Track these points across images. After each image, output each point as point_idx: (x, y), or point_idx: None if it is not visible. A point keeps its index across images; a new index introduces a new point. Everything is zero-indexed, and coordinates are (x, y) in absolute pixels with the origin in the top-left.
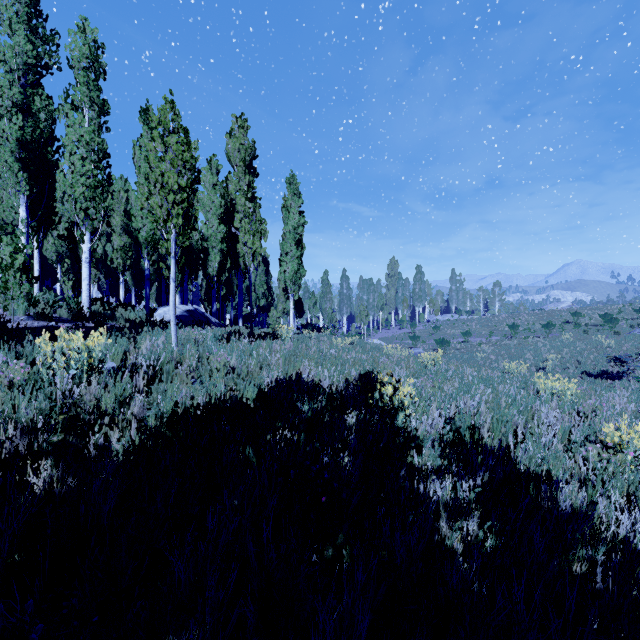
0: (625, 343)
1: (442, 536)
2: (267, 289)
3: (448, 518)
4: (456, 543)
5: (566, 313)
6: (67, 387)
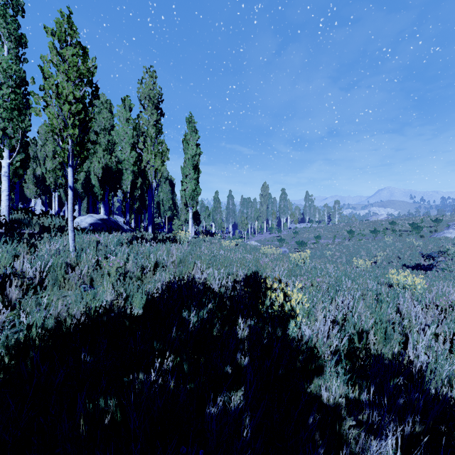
0: (429, 243)
1: None
2: (173, 204)
3: None
4: None
5: (385, 222)
6: None
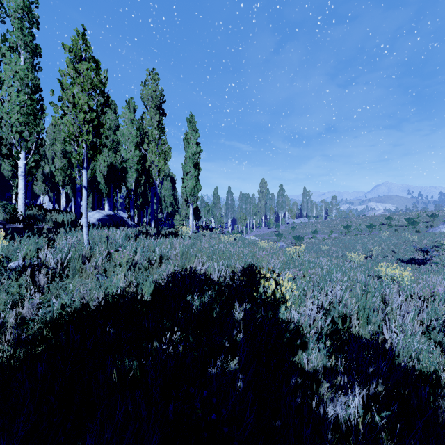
0: (424, 238)
1: None
2: (174, 200)
3: None
4: None
5: (382, 217)
6: None
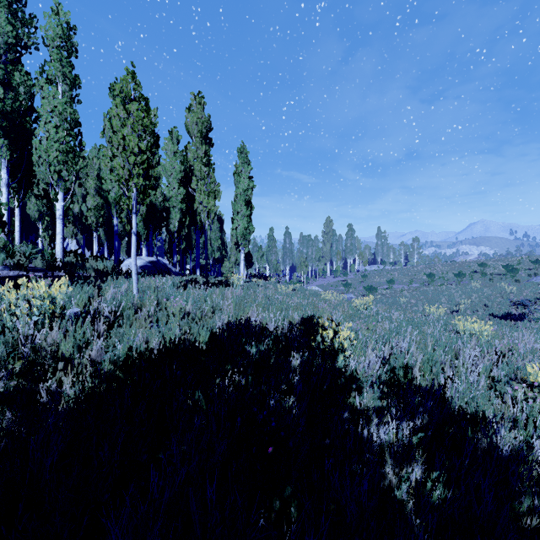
0: (525, 289)
1: (387, 483)
2: (221, 243)
3: (393, 464)
4: (405, 495)
5: (474, 264)
6: (29, 332)
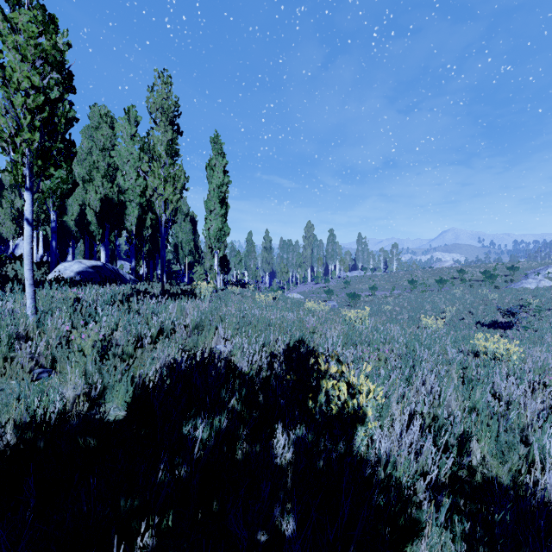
0: (506, 296)
1: None
2: (195, 247)
3: None
4: None
5: (452, 270)
6: None
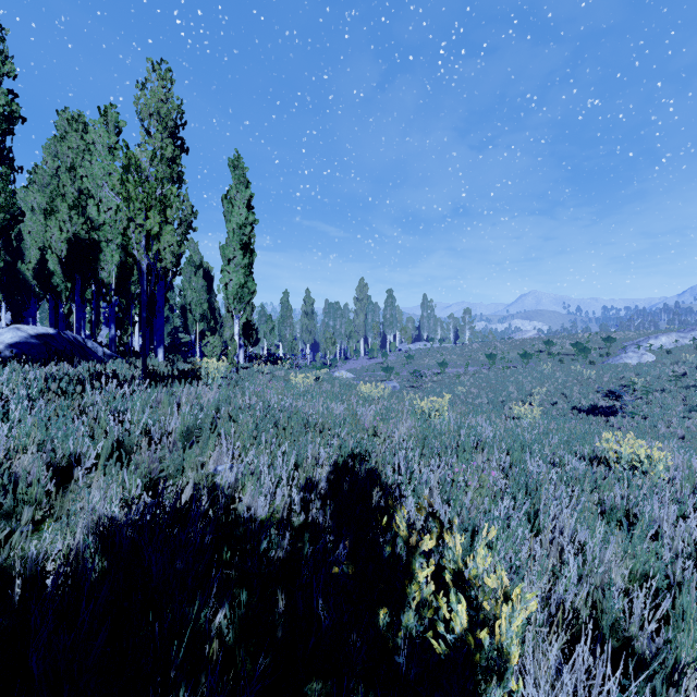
0: (604, 374)
1: None
2: (210, 310)
3: None
4: None
5: (537, 342)
6: None
